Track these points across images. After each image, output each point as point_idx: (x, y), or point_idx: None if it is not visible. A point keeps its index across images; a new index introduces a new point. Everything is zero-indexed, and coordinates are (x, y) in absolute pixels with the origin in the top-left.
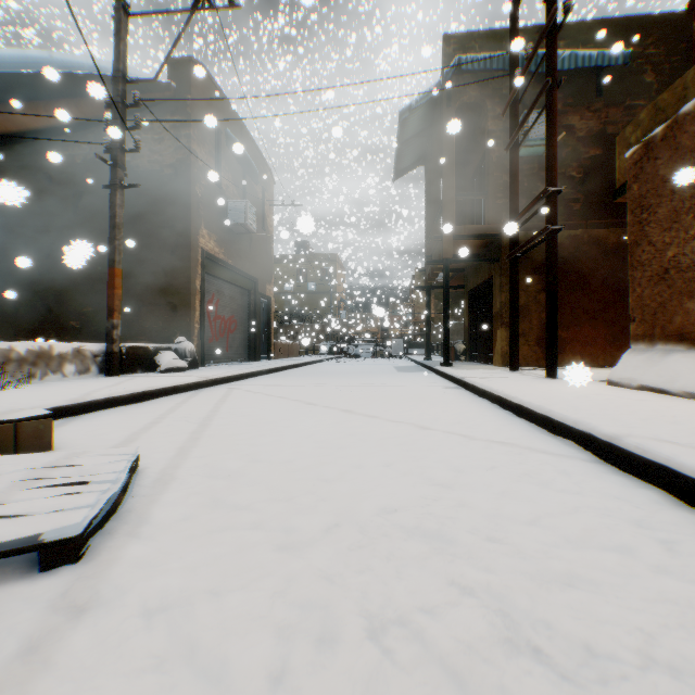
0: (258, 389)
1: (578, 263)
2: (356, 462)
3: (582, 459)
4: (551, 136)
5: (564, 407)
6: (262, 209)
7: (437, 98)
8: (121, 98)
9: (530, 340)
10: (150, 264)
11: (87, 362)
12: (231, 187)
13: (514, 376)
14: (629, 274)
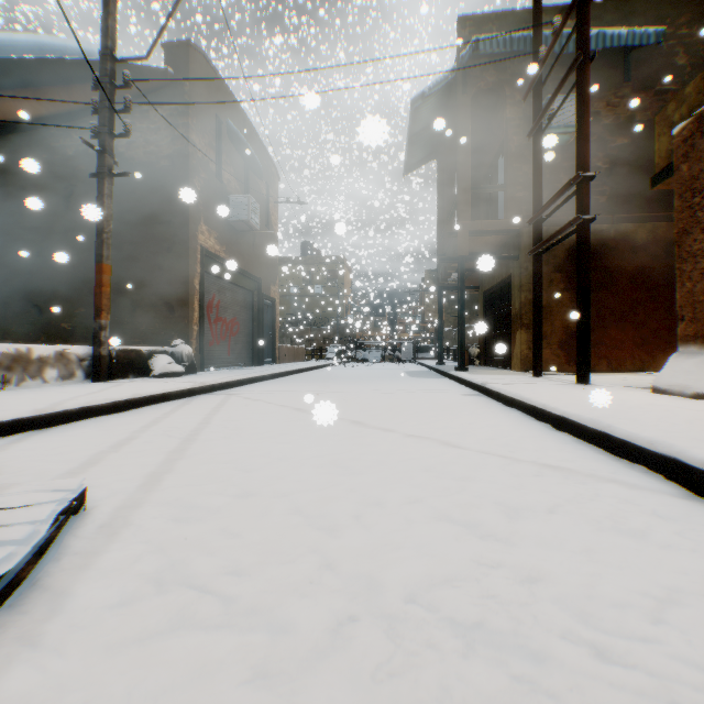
0: (259, 396)
1: (604, 260)
2: (373, 496)
3: (669, 493)
4: (582, 116)
5: (624, 421)
6: (266, 206)
7: (451, 86)
8: (109, 78)
9: (552, 343)
10: (146, 262)
11: (71, 366)
12: (233, 182)
13: (540, 382)
14: (676, 267)
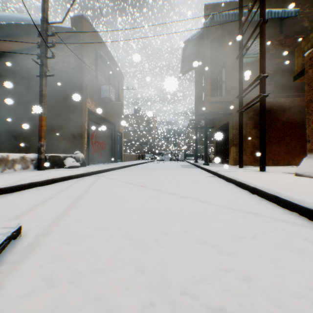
0: (113, 177)
1: (270, 115)
2: (165, 228)
3: (311, 227)
4: (262, 48)
5: (285, 190)
6: (118, 91)
7: (201, 36)
8: (45, 31)
9: (247, 152)
10: (63, 116)
11: (28, 163)
12: (103, 80)
13: (242, 170)
14: (306, 117)
